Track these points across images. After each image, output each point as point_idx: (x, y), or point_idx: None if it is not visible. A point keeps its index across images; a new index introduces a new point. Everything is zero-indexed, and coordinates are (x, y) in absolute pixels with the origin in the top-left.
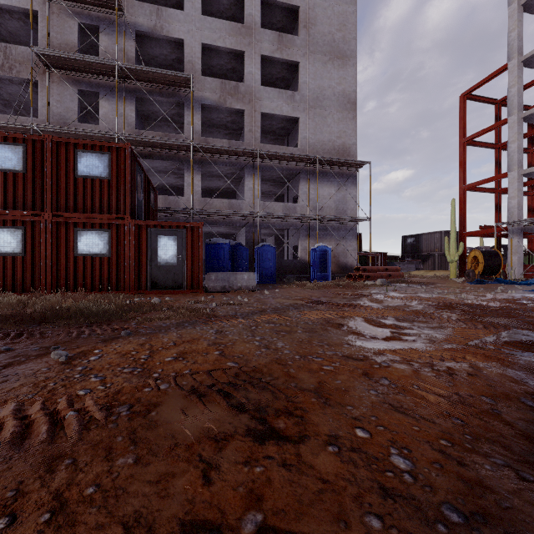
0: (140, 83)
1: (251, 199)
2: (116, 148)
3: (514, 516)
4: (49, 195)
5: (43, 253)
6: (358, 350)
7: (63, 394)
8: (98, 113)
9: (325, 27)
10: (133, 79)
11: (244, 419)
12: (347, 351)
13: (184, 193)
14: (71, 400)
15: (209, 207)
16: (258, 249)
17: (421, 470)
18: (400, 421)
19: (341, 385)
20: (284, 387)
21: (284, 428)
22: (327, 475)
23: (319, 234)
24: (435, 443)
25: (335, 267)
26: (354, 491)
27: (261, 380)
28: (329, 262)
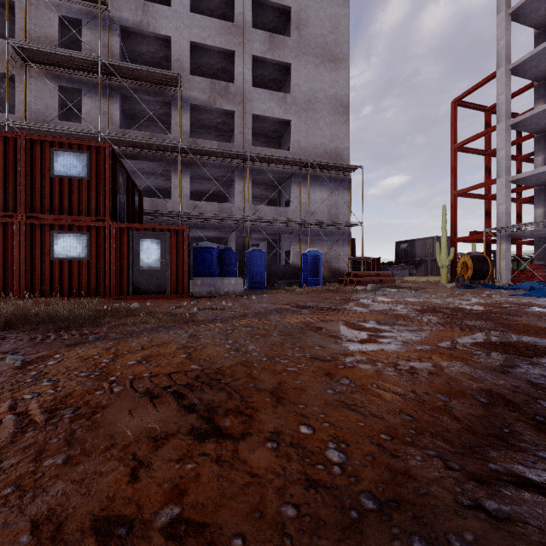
0: (125, 81)
1: (242, 203)
2: (95, 147)
3: (427, 501)
4: (23, 196)
5: (16, 256)
6: (328, 351)
7: (8, 398)
8: (81, 110)
9: (317, 29)
10: (117, 76)
11: (191, 419)
12: (317, 353)
13: (172, 196)
14: (14, 403)
15: (198, 210)
16: (248, 254)
17: (353, 462)
18: (347, 418)
19: (300, 384)
20: (242, 388)
21: (229, 426)
22: (258, 469)
23: (311, 239)
24: (376, 437)
25: (327, 272)
26: (279, 483)
27: (220, 382)
28: (321, 267)
